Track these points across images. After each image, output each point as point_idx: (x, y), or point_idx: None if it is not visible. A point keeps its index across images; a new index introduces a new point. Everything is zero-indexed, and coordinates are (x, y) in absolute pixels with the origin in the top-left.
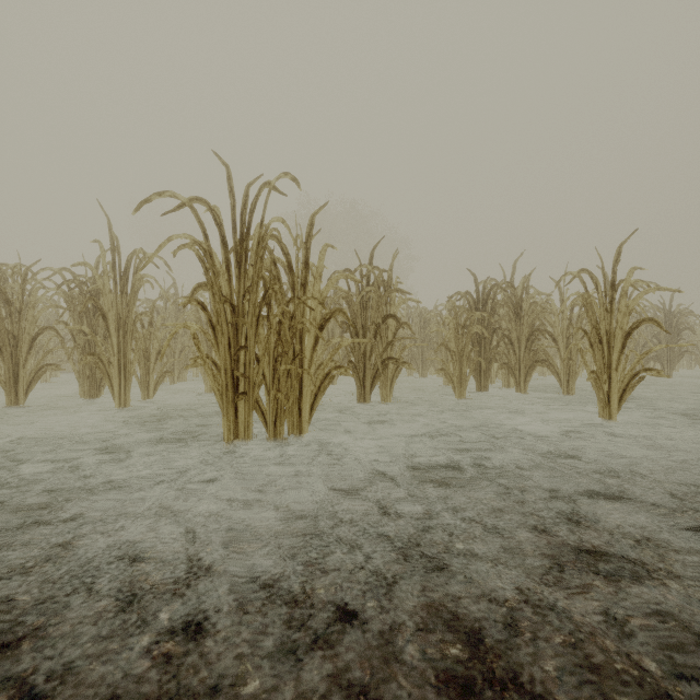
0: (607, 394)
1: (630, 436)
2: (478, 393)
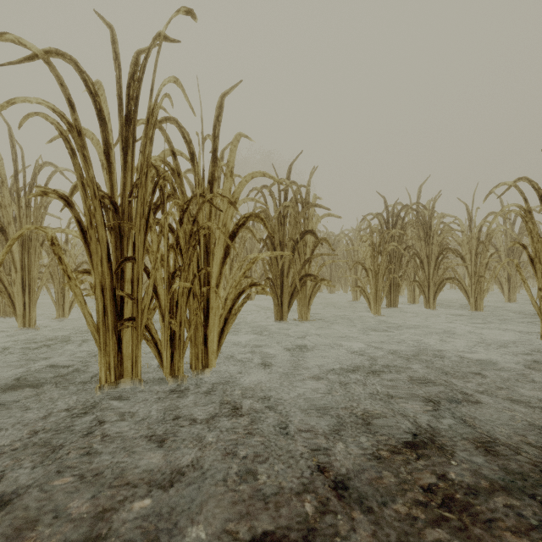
0: None
1: None
2: (388, 308)
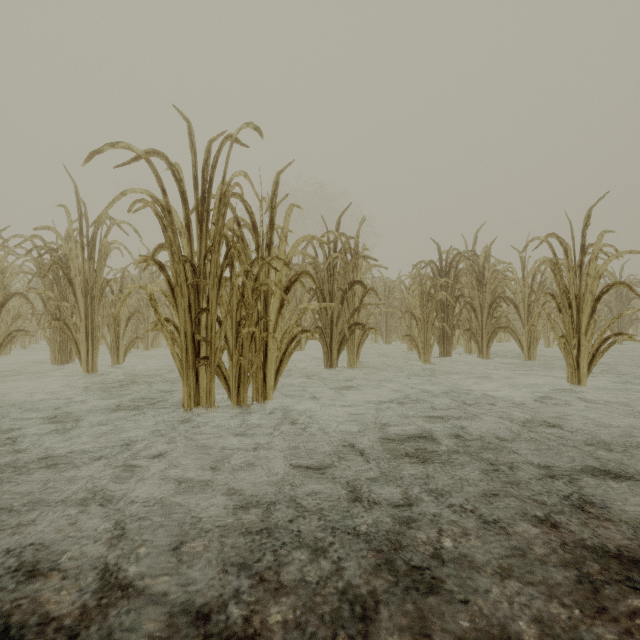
0: (576, 359)
1: (605, 402)
2: (441, 358)
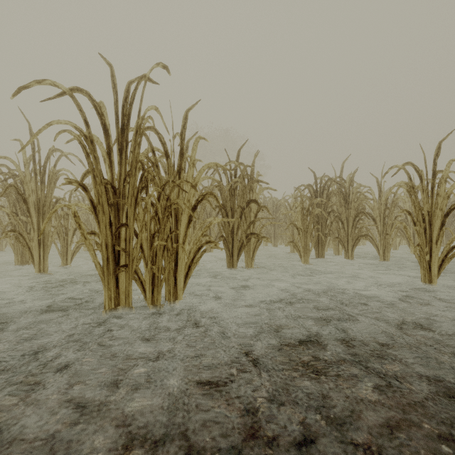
0: (428, 263)
1: None
2: (317, 259)
